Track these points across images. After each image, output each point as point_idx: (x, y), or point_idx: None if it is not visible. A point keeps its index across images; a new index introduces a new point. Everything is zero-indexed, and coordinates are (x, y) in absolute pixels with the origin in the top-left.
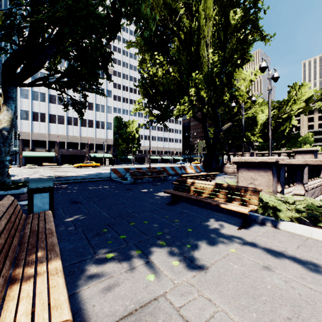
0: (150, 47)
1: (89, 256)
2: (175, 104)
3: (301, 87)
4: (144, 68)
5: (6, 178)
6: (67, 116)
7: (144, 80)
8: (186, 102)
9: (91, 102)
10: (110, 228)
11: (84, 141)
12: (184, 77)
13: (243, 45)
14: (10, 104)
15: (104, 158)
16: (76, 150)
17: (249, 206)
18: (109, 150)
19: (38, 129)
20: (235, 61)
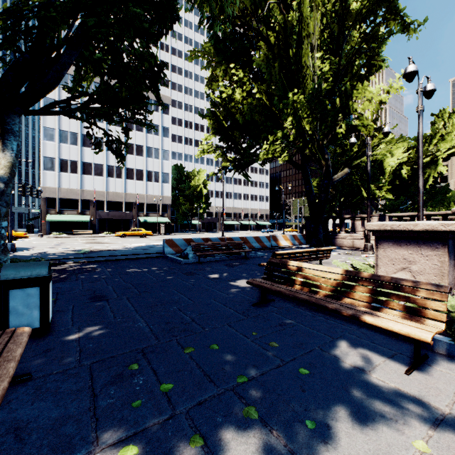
0: (224, 58)
1: (82, 454)
2: (262, 142)
3: (452, 116)
4: (214, 89)
5: (1, 255)
6: (107, 165)
7: (214, 106)
8: (278, 139)
9: (140, 145)
10: (145, 360)
11: (130, 200)
12: (276, 98)
13: (371, 44)
14: (10, 141)
15: (158, 223)
16: (120, 213)
17: (424, 322)
18: (165, 212)
19: (67, 183)
20: (357, 71)
